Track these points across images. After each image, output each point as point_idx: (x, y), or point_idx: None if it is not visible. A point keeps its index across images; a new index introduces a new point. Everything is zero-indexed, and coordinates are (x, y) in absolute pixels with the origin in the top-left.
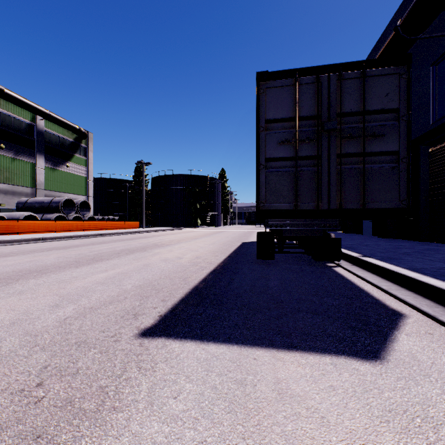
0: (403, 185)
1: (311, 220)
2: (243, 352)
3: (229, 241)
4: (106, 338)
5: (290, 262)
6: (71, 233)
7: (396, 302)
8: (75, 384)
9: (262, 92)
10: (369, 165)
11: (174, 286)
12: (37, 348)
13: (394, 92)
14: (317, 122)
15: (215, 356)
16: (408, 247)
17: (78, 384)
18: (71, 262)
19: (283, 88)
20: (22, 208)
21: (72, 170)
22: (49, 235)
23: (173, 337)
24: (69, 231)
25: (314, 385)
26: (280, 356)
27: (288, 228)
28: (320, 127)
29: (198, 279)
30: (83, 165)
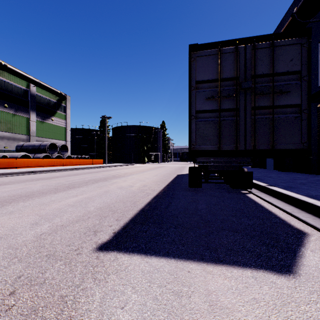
0: (304, 130)
1: (230, 158)
2: (179, 265)
3: (168, 174)
4: (71, 251)
5: (213, 190)
6: (54, 167)
7: (299, 223)
8: (41, 293)
9: (193, 59)
10: (277, 115)
11: (126, 208)
12: (15, 260)
13: (297, 58)
14: (236, 82)
15: (157, 268)
16: (302, 179)
17: (44, 293)
18: (52, 189)
19: (209, 57)
20: (20, 149)
21: (55, 122)
22: (38, 169)
23: (123, 251)
24: (53, 166)
25: (239, 297)
26: (209, 269)
27: (212, 164)
28: (238, 86)
29: (144, 203)
30: (63, 118)
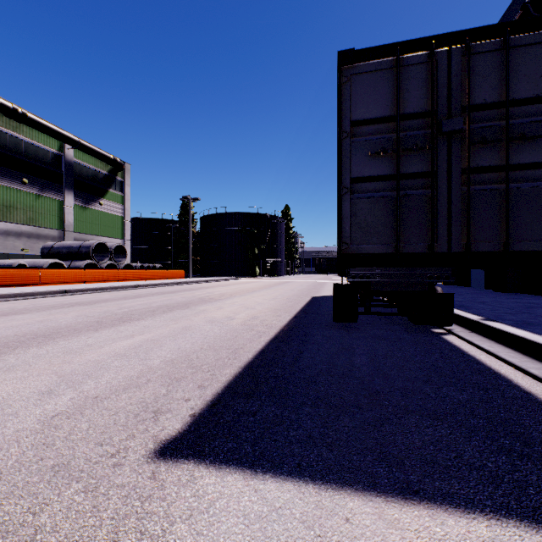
0: None
1: (412, 268)
2: (324, 500)
3: (295, 295)
4: (102, 458)
5: (379, 326)
6: (102, 284)
7: None
8: None
9: (346, 80)
10: (514, 184)
11: (219, 361)
12: None
13: None
14: (431, 120)
15: (276, 509)
16: None
17: None
18: (92, 323)
19: (377, 73)
20: (48, 254)
21: (106, 208)
22: (75, 286)
23: (207, 461)
24: (101, 281)
25: None
26: (392, 514)
27: (378, 280)
28: (436, 129)
29: (253, 352)
30: (118, 202)
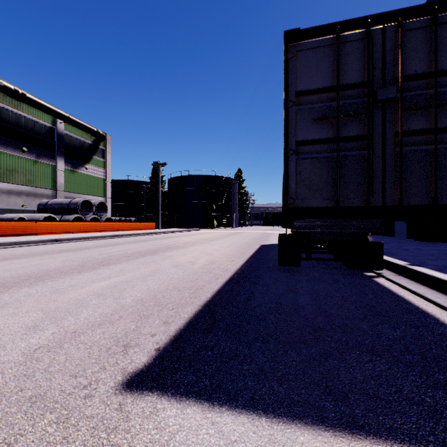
0: None
1: (347, 220)
2: (276, 434)
3: (247, 243)
4: (75, 389)
5: (319, 270)
6: (87, 234)
7: None
8: None
9: (292, 56)
10: (442, 145)
11: (182, 300)
12: None
13: None
14: (367, 90)
15: (232, 442)
16: None
17: None
18: (76, 266)
19: (319, 49)
20: (43, 209)
21: (91, 171)
22: (65, 236)
23: (169, 393)
24: (86, 232)
25: None
26: None
27: (318, 230)
28: (371, 97)
29: (211, 292)
30: (101, 166)
